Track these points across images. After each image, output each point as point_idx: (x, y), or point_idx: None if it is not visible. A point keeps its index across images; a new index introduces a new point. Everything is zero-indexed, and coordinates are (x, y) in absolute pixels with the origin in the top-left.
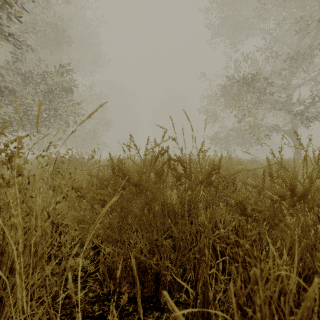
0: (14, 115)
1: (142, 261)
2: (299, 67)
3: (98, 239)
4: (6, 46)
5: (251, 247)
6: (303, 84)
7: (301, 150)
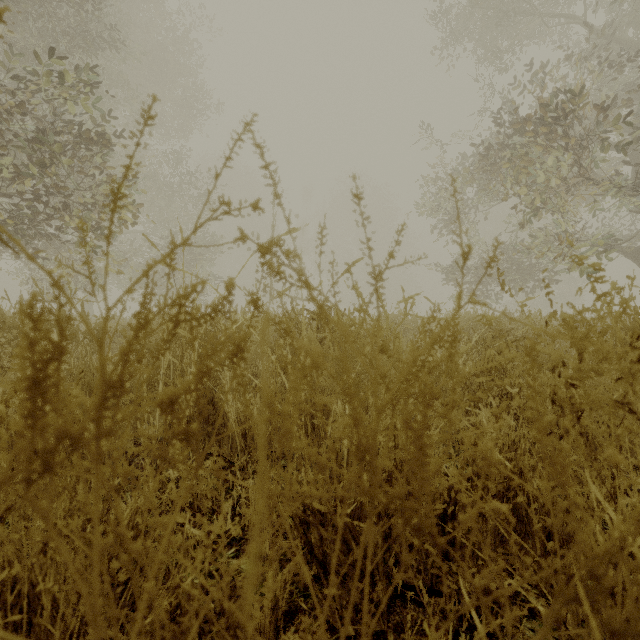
0: None
1: None
2: None
3: None
4: None
5: None
6: None
7: None
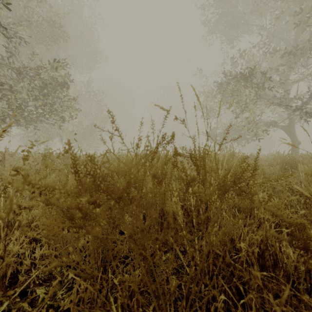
0: (7, 110)
1: (133, 310)
2: (297, 61)
3: (71, 268)
4: (2, 42)
5: (287, 278)
6: (301, 79)
7: (298, 146)
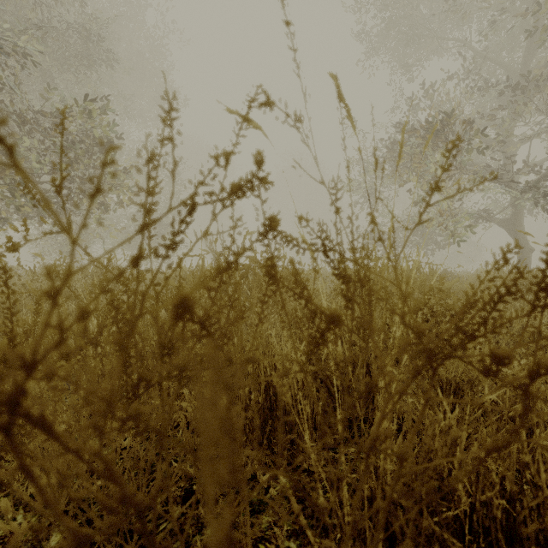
0: (1, 188)
1: None
2: (529, 102)
3: None
4: None
5: None
6: (537, 134)
7: (530, 255)
